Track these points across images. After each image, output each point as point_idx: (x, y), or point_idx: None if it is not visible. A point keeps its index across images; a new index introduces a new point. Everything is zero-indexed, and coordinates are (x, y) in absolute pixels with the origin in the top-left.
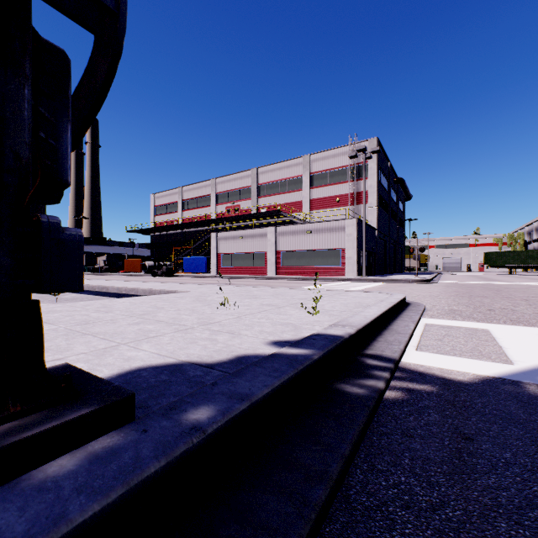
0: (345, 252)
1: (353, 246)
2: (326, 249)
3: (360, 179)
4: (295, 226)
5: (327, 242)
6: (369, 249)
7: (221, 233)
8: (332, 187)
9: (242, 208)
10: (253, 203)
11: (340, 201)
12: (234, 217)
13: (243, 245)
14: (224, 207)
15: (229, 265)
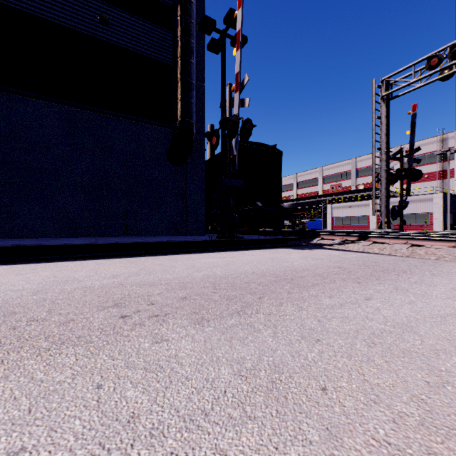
0: (433, 215)
1: (439, 211)
2: (417, 213)
3: (447, 160)
4: (391, 199)
5: (417, 208)
6: (455, 211)
7: (334, 204)
8: (421, 168)
9: (343, 186)
10: (352, 182)
11: (428, 177)
12: (340, 192)
13: (351, 212)
14: (328, 185)
15: (340, 224)
